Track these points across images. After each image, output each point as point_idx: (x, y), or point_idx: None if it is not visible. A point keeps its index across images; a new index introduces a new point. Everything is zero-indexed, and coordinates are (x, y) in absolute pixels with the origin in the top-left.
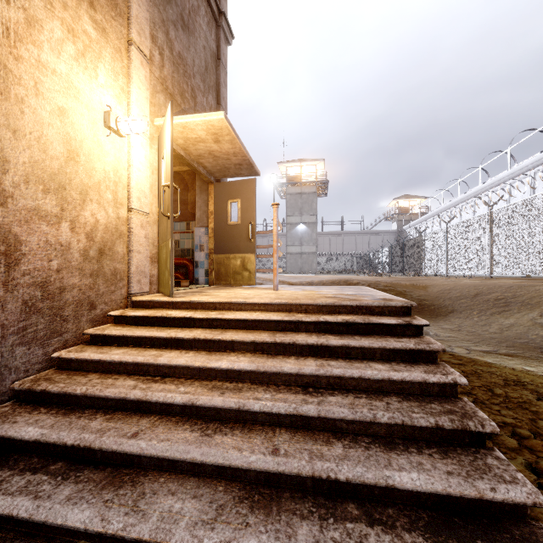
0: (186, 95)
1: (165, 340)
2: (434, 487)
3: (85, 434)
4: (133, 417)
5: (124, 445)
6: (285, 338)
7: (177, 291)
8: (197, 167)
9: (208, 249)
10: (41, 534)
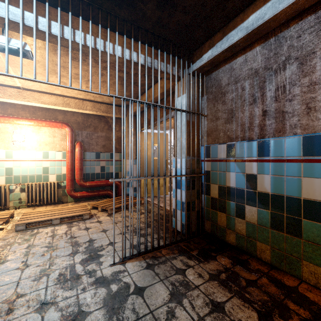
0: None
1: None
2: None
3: None
4: None
5: None
6: None
7: None
8: None
9: (136, 174)
10: None
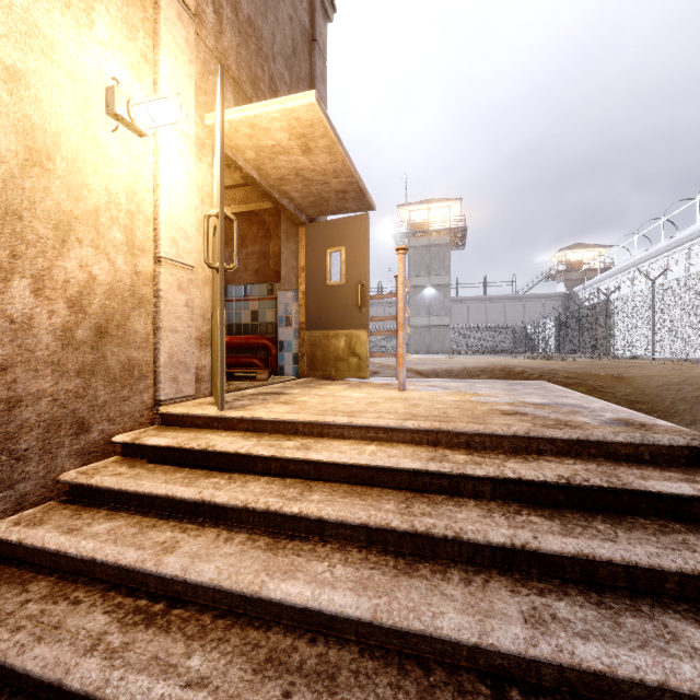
0: (260, 85)
1: (194, 504)
2: None
3: None
4: None
5: None
6: (435, 523)
7: (244, 391)
8: (279, 198)
9: (297, 324)
10: None
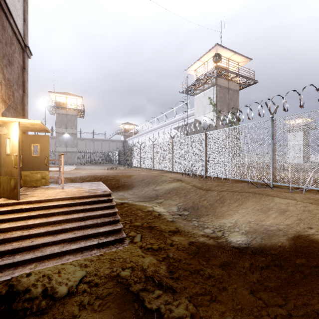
0: (10, 97)
1: (25, 217)
2: (107, 230)
3: (14, 246)
4: (27, 239)
5: (31, 244)
6: (73, 209)
7: None
8: None
9: None
10: (14, 266)
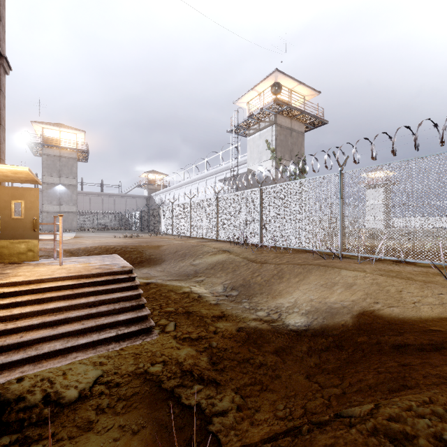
0: None
1: (8, 304)
2: (128, 317)
3: None
4: (13, 335)
5: (20, 340)
6: (79, 291)
7: None
8: None
9: None
10: None
